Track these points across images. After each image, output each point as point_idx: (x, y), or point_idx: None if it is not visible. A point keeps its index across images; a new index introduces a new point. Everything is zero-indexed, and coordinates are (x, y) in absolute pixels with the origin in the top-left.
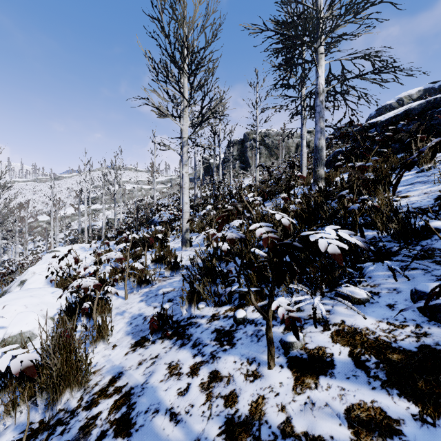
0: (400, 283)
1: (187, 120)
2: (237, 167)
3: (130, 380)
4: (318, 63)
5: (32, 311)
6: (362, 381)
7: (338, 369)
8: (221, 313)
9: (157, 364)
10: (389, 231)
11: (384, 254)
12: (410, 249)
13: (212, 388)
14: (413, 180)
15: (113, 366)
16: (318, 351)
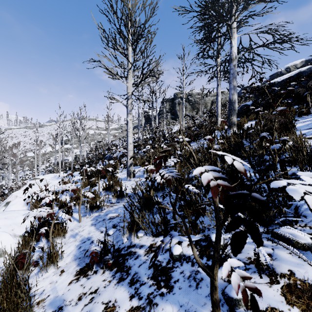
0: None
1: (131, 79)
2: (169, 118)
3: None
4: (232, 36)
5: (3, 231)
6: None
7: None
8: (158, 244)
9: (95, 301)
10: (311, 168)
11: None
12: None
13: None
14: None
15: (56, 297)
16: None
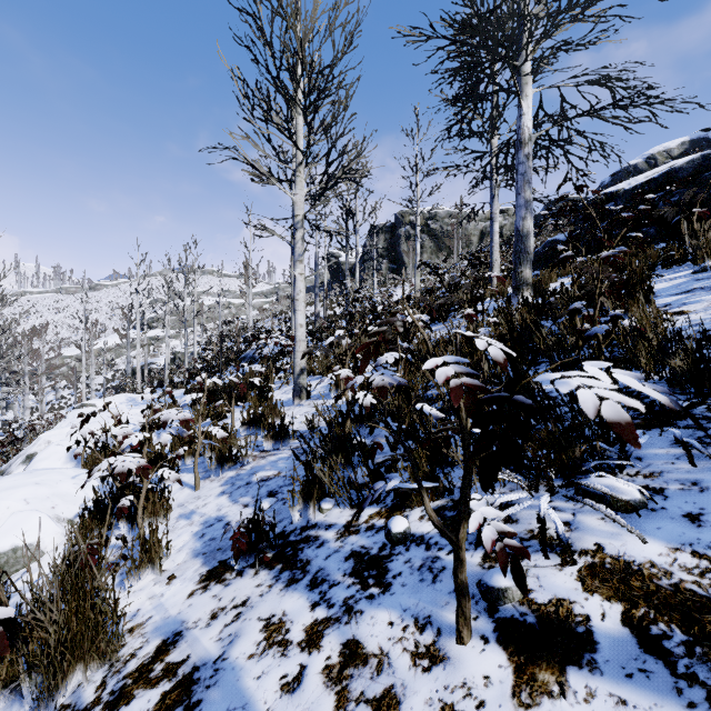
0: (702, 471)
1: (302, 187)
2: (384, 269)
3: (194, 651)
4: (522, 92)
5: (36, 510)
6: (661, 685)
7: (605, 653)
8: (362, 520)
9: (244, 618)
10: (664, 372)
11: (658, 415)
12: (708, 405)
13: (348, 679)
14: (689, 286)
15: (166, 618)
16: (557, 608)
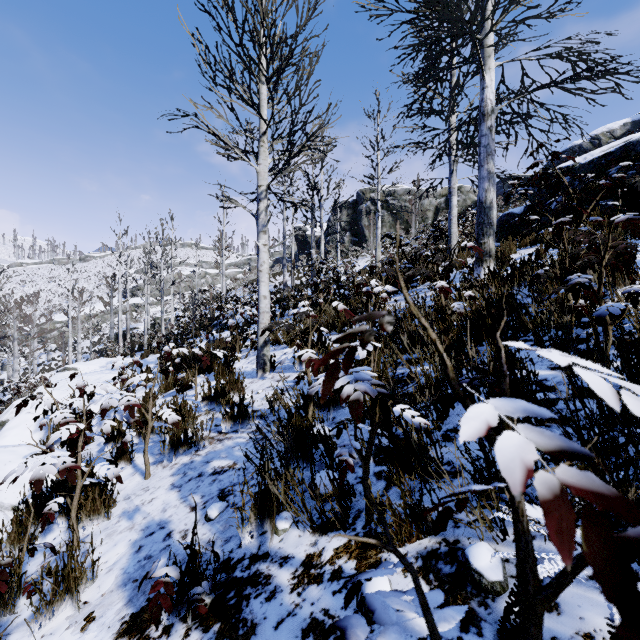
0: None
1: (265, 157)
2: (347, 242)
3: None
4: (485, 65)
5: None
6: None
7: None
8: (326, 557)
9: None
10: None
11: None
12: None
13: None
14: None
15: None
16: None
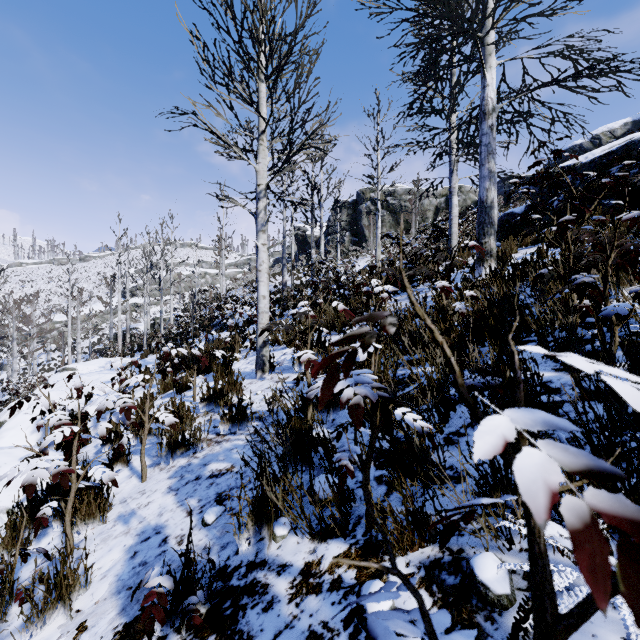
0: None
1: (264, 155)
2: (347, 242)
3: None
4: (485, 63)
5: None
6: None
7: None
8: (325, 565)
9: None
10: None
11: None
12: None
13: None
14: None
15: None
16: None
